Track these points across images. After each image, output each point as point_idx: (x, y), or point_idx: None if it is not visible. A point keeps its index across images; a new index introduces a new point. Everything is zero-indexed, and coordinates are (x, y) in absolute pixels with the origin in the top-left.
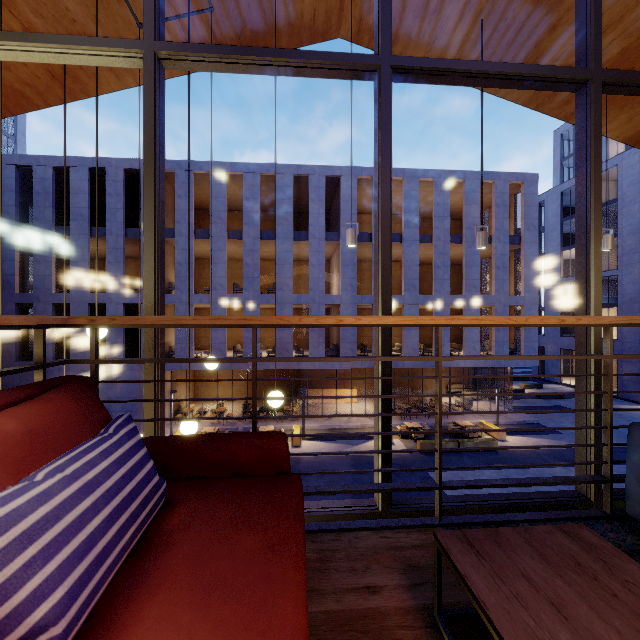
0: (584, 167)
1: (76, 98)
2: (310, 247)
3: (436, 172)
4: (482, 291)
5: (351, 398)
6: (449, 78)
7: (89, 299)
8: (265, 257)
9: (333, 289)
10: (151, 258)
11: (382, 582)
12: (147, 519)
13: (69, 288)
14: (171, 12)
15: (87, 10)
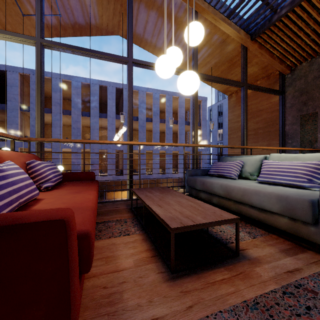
0: (193, 102)
1: None
2: (108, 121)
3: (167, 92)
4: None
5: None
6: (152, 68)
7: None
8: (84, 125)
9: None
10: (39, 121)
11: (120, 206)
12: (60, 178)
13: None
14: None
15: None
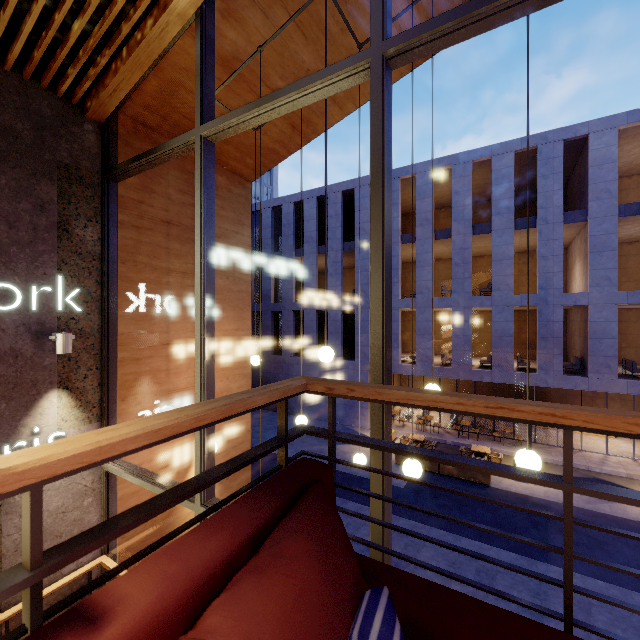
0: None
1: (309, 140)
2: (539, 235)
3: None
4: None
5: None
6: None
7: (316, 306)
8: (476, 253)
9: (574, 285)
10: (378, 288)
11: None
12: None
13: (303, 298)
14: None
15: (317, 55)
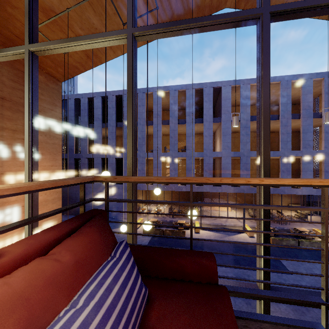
0: None
1: (97, 65)
2: (204, 126)
3: (281, 77)
4: (314, 147)
5: (227, 208)
6: (313, 12)
7: (101, 156)
8: (180, 133)
9: (217, 148)
10: (131, 140)
11: None
12: (139, 322)
13: (94, 151)
14: (138, 14)
15: (101, 22)
